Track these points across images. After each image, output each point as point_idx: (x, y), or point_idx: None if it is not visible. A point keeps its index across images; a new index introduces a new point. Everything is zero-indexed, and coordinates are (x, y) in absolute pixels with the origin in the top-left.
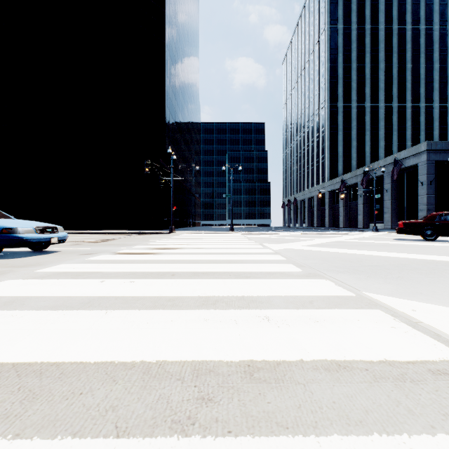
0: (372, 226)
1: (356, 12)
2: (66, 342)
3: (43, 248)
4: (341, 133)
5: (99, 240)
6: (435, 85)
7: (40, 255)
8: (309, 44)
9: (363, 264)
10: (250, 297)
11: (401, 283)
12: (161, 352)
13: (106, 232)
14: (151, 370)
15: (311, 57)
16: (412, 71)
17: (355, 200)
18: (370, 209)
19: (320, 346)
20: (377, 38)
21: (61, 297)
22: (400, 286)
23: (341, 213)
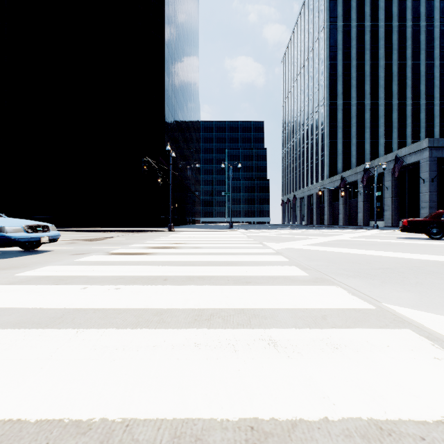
0: (372, 223)
1: (356, 9)
2: (11, 381)
3: (35, 247)
4: (340, 131)
5: (96, 238)
6: (435, 82)
7: (29, 255)
8: (309, 42)
9: (373, 267)
10: (252, 310)
11: (423, 291)
12: (132, 402)
13: (105, 230)
14: (112, 437)
15: (310, 55)
16: (413, 68)
17: (355, 198)
18: (370, 206)
19: (348, 392)
20: (377, 35)
21: (31, 309)
22: (423, 295)
23: (340, 211)
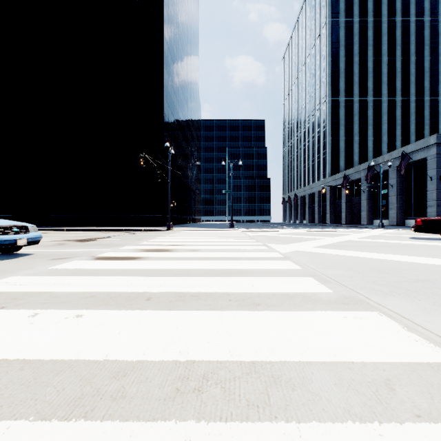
0: (376, 222)
1: (358, 4)
2: None
3: (14, 250)
4: (343, 128)
5: (90, 238)
6: (440, 78)
7: (2, 260)
8: (310, 39)
9: (407, 278)
10: (268, 366)
11: None
12: None
13: (102, 229)
14: None
15: (311, 52)
16: (416, 64)
17: (358, 196)
18: (373, 205)
19: None
20: (380, 30)
21: None
22: None
23: (343, 209)
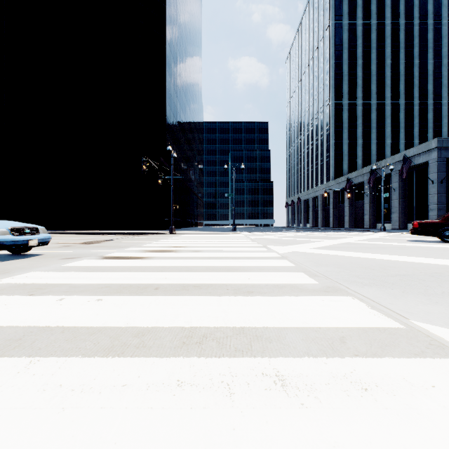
0: (379, 226)
1: (362, 7)
2: None
3: (24, 250)
4: (346, 131)
5: (94, 241)
6: (443, 82)
7: (15, 260)
8: (313, 41)
9: (388, 273)
10: (253, 330)
11: None
12: None
13: (105, 232)
14: None
15: (315, 54)
16: (420, 67)
17: (361, 200)
18: (376, 209)
19: None
20: (384, 33)
21: None
22: None
23: (346, 213)
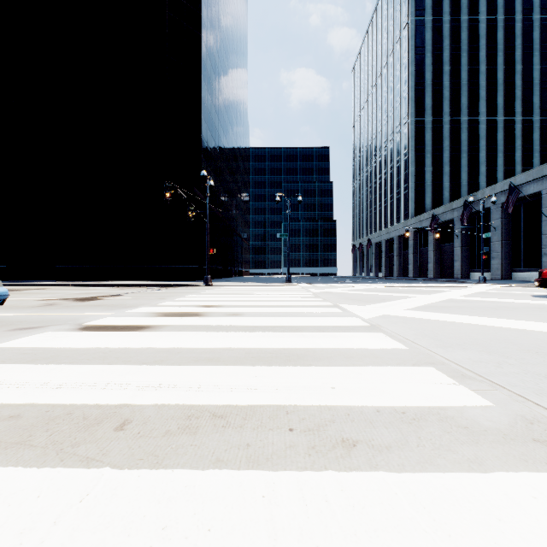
0: (473, 275)
1: None
2: None
3: None
4: (429, 156)
5: (95, 296)
6: None
7: None
8: (387, 43)
9: None
10: None
11: None
12: None
13: (119, 284)
14: None
15: (389, 60)
16: (523, 74)
17: (449, 242)
18: (470, 253)
19: None
20: (477, 32)
21: None
22: None
23: (430, 259)
